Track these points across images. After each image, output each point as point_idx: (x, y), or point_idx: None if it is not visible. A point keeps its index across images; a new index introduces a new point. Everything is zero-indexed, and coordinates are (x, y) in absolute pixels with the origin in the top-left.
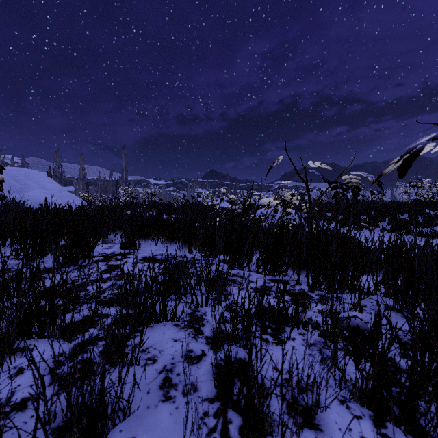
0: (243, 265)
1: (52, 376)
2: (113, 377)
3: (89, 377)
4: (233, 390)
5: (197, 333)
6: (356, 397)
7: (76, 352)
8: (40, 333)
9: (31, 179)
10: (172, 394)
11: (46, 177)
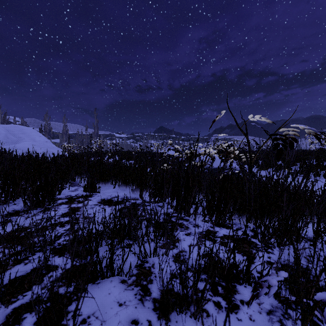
0: (189, 213)
1: None
2: None
3: None
4: None
5: (144, 293)
6: None
7: (9, 322)
8: None
9: (25, 134)
10: None
11: (36, 132)
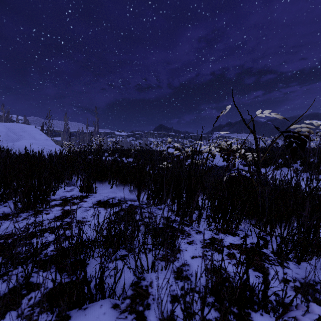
0: (192, 219)
1: None
2: None
3: None
4: None
5: None
6: None
7: None
8: None
9: (25, 132)
10: None
11: (36, 130)
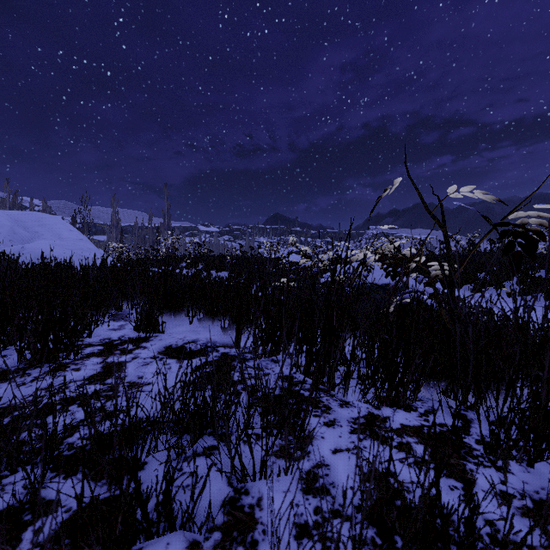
0: (333, 382)
1: None
2: None
3: None
4: None
5: None
6: None
7: None
8: None
9: (44, 226)
10: None
11: (63, 223)
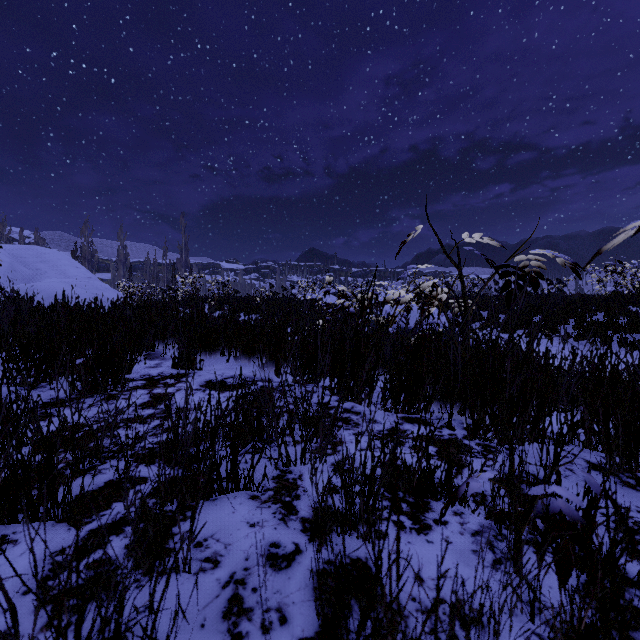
0: (361, 397)
1: (43, 591)
2: (145, 595)
3: (100, 602)
4: (349, 628)
5: (287, 512)
6: (561, 638)
7: (87, 546)
8: (31, 513)
9: (47, 262)
10: (243, 629)
11: (68, 259)
